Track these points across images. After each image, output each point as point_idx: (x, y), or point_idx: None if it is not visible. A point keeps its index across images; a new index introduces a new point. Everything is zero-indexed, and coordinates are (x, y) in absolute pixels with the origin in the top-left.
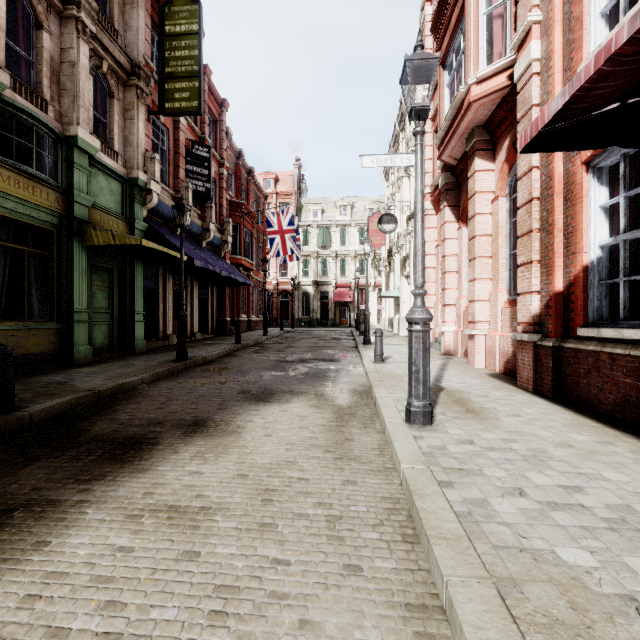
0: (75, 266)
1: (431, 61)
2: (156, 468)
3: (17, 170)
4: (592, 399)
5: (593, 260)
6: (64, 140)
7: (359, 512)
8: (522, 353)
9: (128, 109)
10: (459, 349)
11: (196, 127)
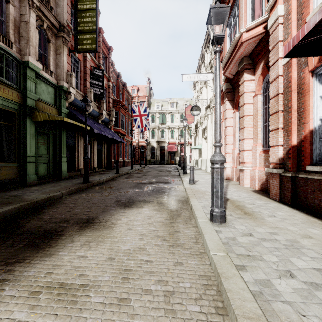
0: (28, 132)
1: (225, 9)
2: (58, 253)
3: None
4: (316, 207)
5: (316, 127)
6: (21, 63)
7: (185, 288)
8: (272, 179)
9: (58, 49)
10: (234, 176)
11: (95, 60)
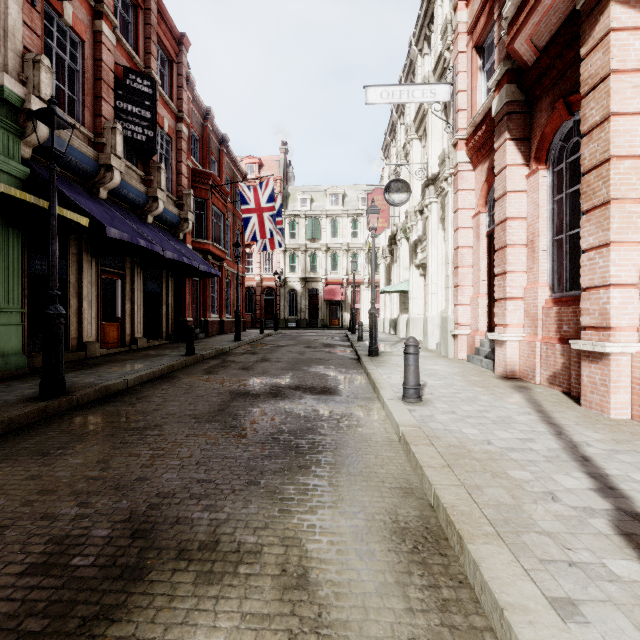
0: None
1: None
2: None
3: None
4: None
5: None
6: None
7: None
8: None
9: None
10: (537, 371)
11: (135, 54)
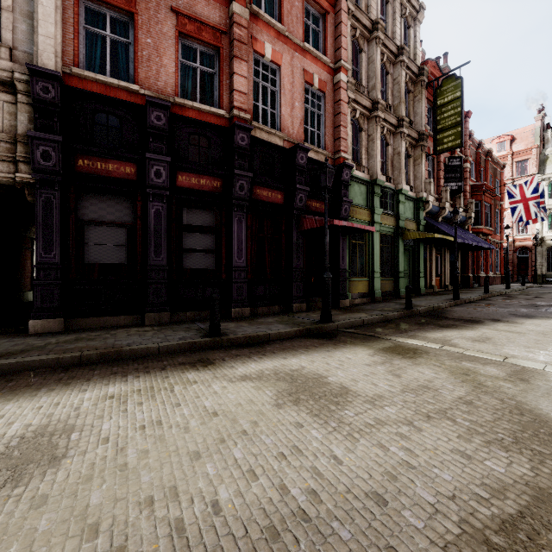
0: (399, 250)
1: None
2: (491, 325)
3: (384, 213)
4: None
5: None
6: (395, 192)
7: None
8: None
9: (416, 159)
10: None
11: None
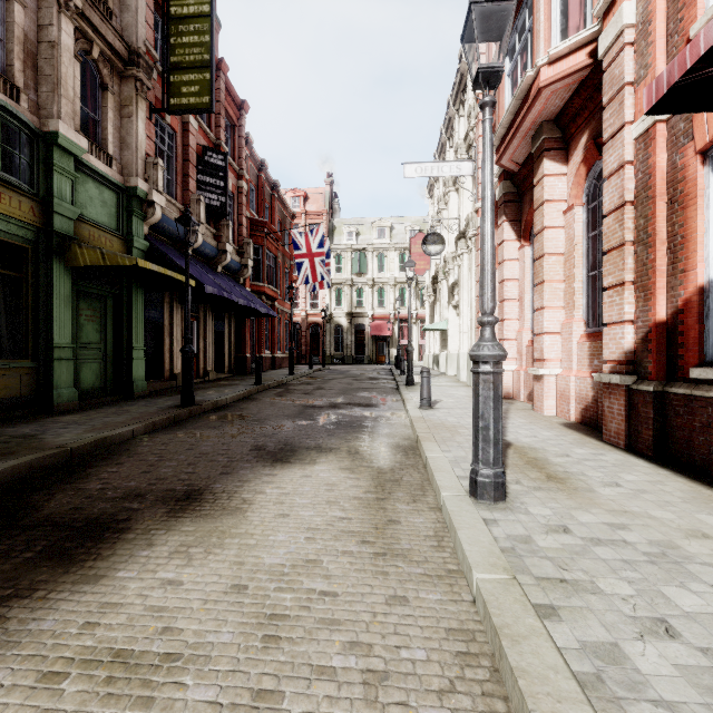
0: (56, 291)
1: (505, 5)
2: (114, 574)
3: None
4: None
5: (712, 279)
6: (42, 137)
7: (415, 662)
8: (610, 399)
9: (125, 105)
10: (521, 392)
11: (210, 131)
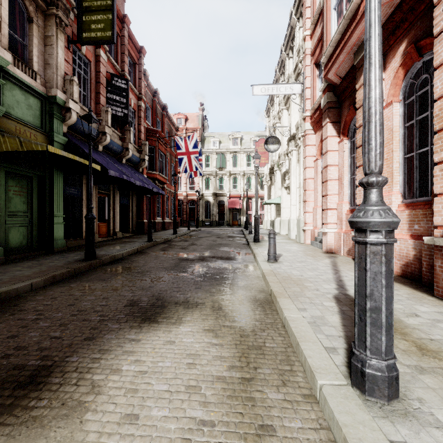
0: None
1: None
2: None
3: None
4: None
5: None
6: None
7: None
8: (442, 260)
9: (48, 35)
10: (342, 248)
11: (116, 64)
